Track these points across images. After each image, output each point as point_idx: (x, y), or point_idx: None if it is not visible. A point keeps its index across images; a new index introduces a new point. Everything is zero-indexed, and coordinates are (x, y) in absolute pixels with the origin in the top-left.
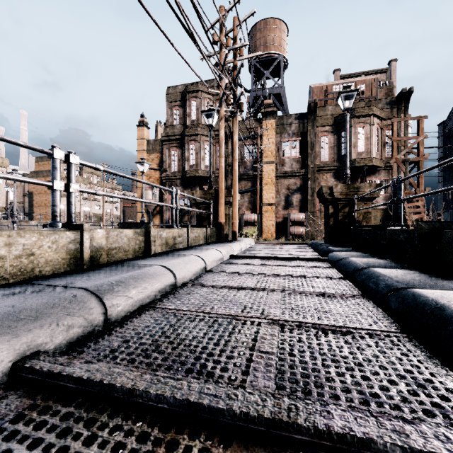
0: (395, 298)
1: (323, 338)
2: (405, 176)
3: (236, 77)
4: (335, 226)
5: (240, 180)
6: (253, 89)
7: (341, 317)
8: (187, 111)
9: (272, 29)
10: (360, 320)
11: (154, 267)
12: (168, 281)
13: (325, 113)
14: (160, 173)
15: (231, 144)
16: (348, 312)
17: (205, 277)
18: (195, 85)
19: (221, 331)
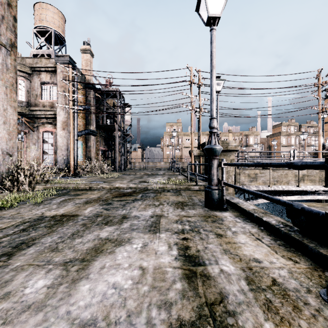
0: None
1: None
2: None
3: None
4: None
5: None
6: None
7: None
8: None
9: None
10: None
11: None
12: None
13: None
14: None
15: None
16: None
17: None
18: None
19: None
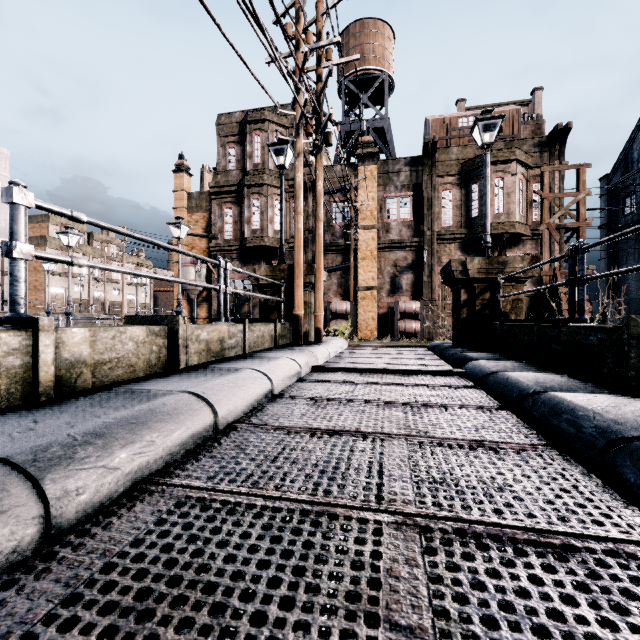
0: (630, 460)
1: (523, 571)
2: (561, 249)
3: (320, 92)
4: (469, 321)
5: (325, 252)
6: (345, 121)
7: (531, 499)
8: (248, 150)
9: (371, 34)
10: (575, 509)
11: (176, 396)
12: (200, 423)
13: (449, 157)
14: (207, 242)
15: (312, 199)
16: (543, 488)
17: (271, 409)
18: (260, 112)
19: (299, 554)
